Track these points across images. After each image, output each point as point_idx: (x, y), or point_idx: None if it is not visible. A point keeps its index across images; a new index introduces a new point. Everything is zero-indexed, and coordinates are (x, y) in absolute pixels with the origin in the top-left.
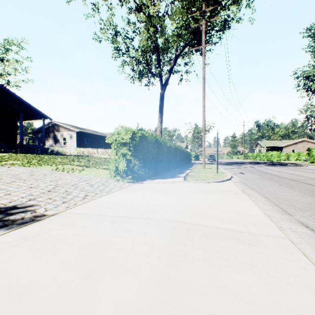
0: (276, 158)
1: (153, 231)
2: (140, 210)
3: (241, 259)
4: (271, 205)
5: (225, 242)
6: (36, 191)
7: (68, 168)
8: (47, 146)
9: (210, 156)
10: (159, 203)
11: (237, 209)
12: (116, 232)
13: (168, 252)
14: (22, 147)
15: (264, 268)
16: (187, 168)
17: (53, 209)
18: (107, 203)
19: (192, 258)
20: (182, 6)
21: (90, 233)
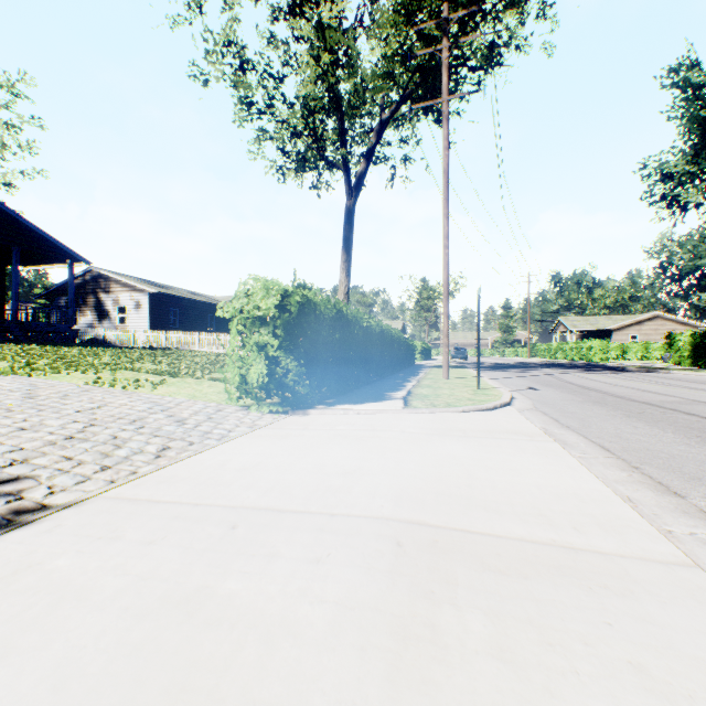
0: (599, 355)
1: (341, 555)
2: (301, 488)
3: (600, 644)
4: (626, 470)
5: (540, 585)
6: (34, 439)
7: (126, 379)
8: (82, 326)
9: (457, 351)
10: (351, 466)
11: (546, 481)
12: (237, 558)
13: (389, 630)
14: (17, 329)
15: (675, 677)
16: (407, 378)
17: (73, 488)
18: (216, 469)
19: (462, 649)
20: (396, 7)
21: (164, 564)
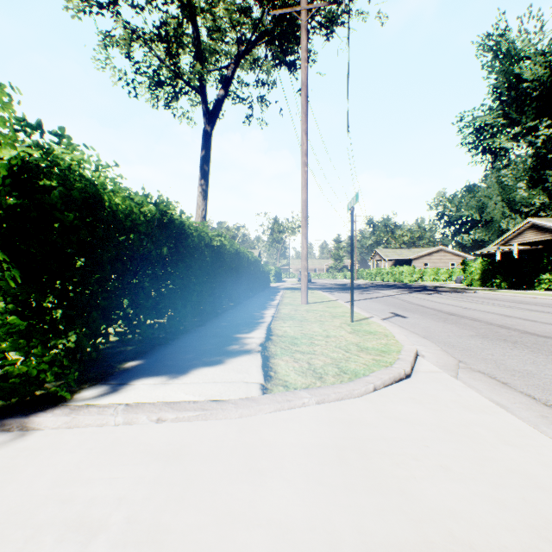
0: (409, 278)
1: None
2: None
3: None
4: None
5: None
6: None
7: None
8: None
9: None
10: None
11: None
12: None
13: None
14: None
15: None
16: (265, 303)
17: None
18: None
19: None
20: None
21: None
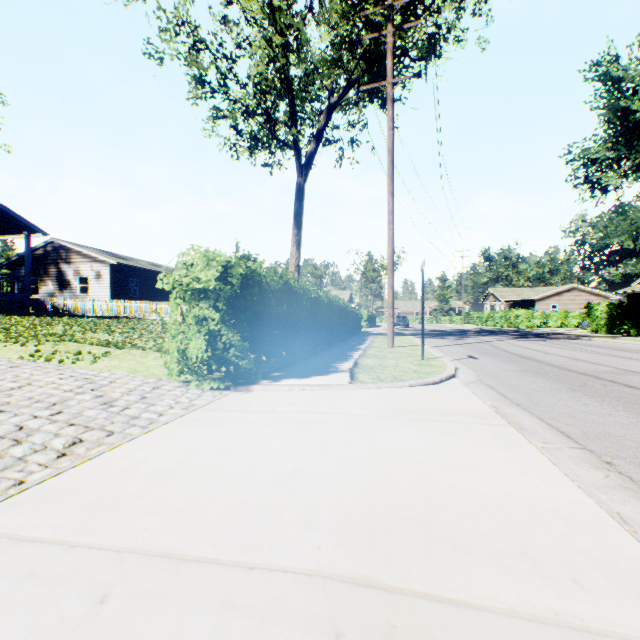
0: (525, 323)
1: None
2: (219, 511)
3: None
4: (600, 468)
5: None
6: None
7: (67, 351)
8: (43, 296)
9: (399, 319)
10: (286, 470)
11: (516, 489)
12: None
13: None
14: None
15: None
16: (354, 346)
17: None
18: (124, 475)
19: None
20: None
21: None
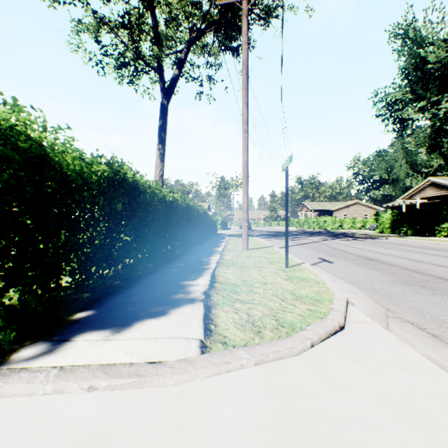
0: (331, 226)
1: None
2: None
3: None
4: None
5: None
6: None
7: None
8: None
9: None
10: None
11: None
12: None
13: None
14: None
15: None
16: (211, 249)
17: None
18: None
19: None
20: None
21: None
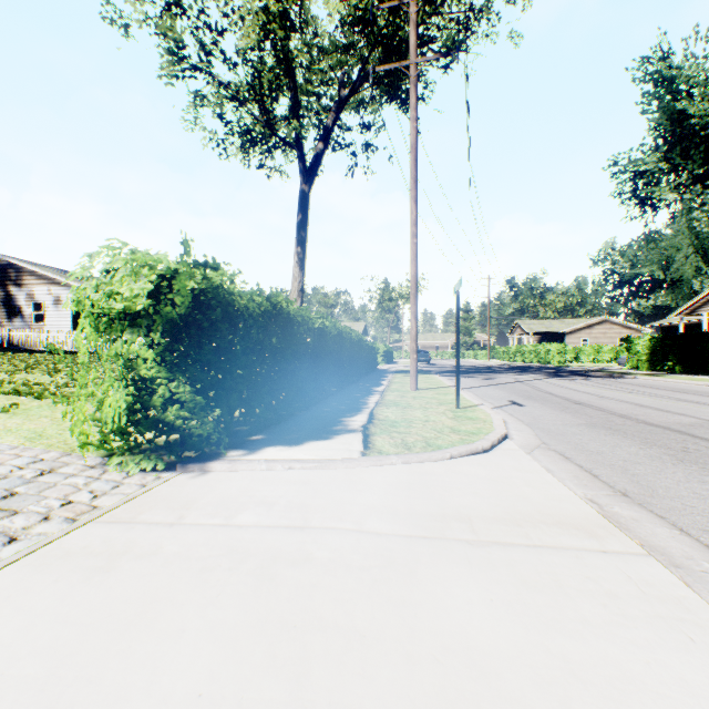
0: (557, 358)
1: None
2: None
3: None
4: None
5: None
6: None
7: None
8: None
9: (420, 354)
10: None
11: None
12: None
13: None
14: None
15: None
16: (369, 389)
17: None
18: None
19: None
20: None
21: None
